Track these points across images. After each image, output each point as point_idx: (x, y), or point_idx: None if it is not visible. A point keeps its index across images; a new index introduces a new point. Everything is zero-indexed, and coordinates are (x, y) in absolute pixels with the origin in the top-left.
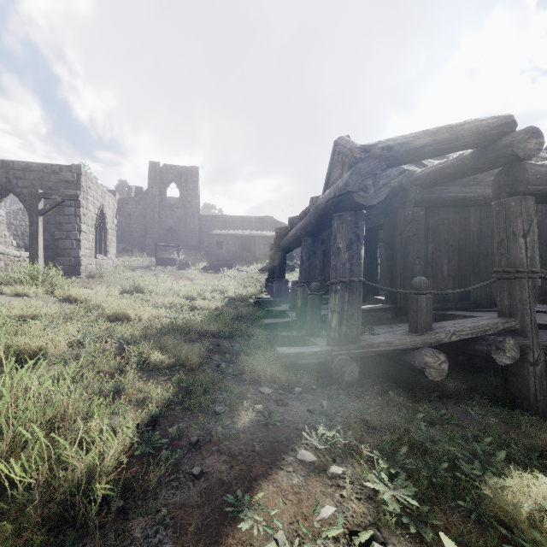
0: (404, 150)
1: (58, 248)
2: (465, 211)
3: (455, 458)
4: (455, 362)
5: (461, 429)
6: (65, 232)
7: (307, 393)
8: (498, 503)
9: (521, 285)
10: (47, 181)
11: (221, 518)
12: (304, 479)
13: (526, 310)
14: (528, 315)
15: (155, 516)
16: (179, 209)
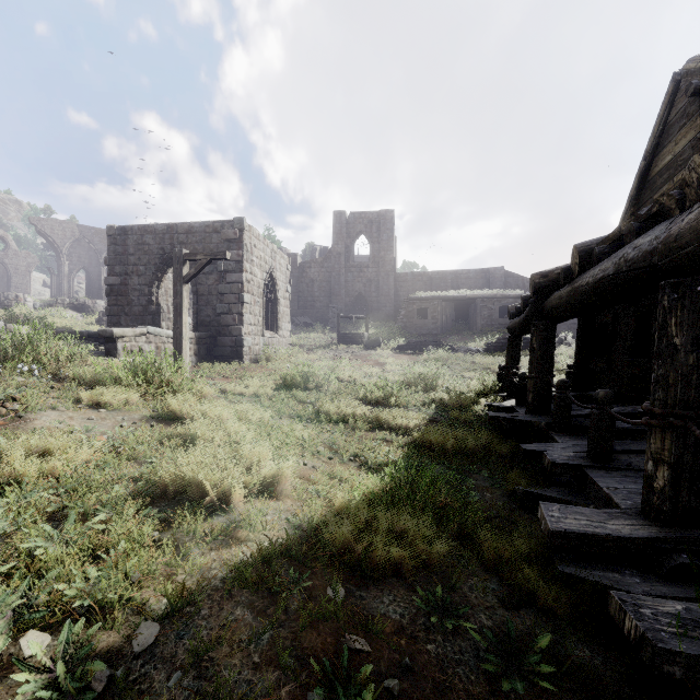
0: None
1: (220, 325)
2: None
3: None
4: None
5: None
6: (227, 304)
7: None
8: None
9: None
10: (209, 243)
11: None
12: None
13: None
14: None
15: None
16: (370, 269)
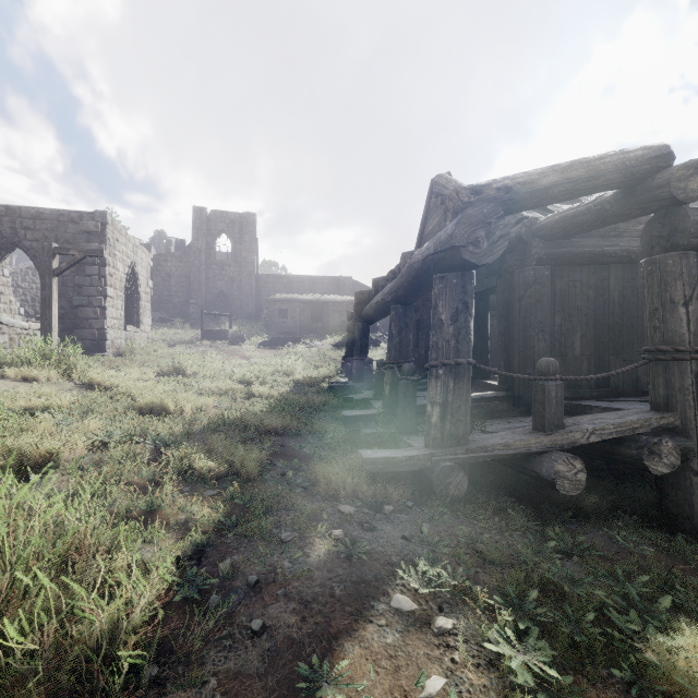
0: (527, 192)
1: (77, 317)
2: (603, 270)
3: (602, 605)
4: (590, 468)
5: (606, 562)
6: (86, 297)
7: (400, 512)
8: (668, 674)
9: (682, 368)
10: (63, 232)
11: (291, 694)
12: (402, 637)
13: (688, 402)
14: (691, 409)
15: (202, 690)
16: (232, 268)
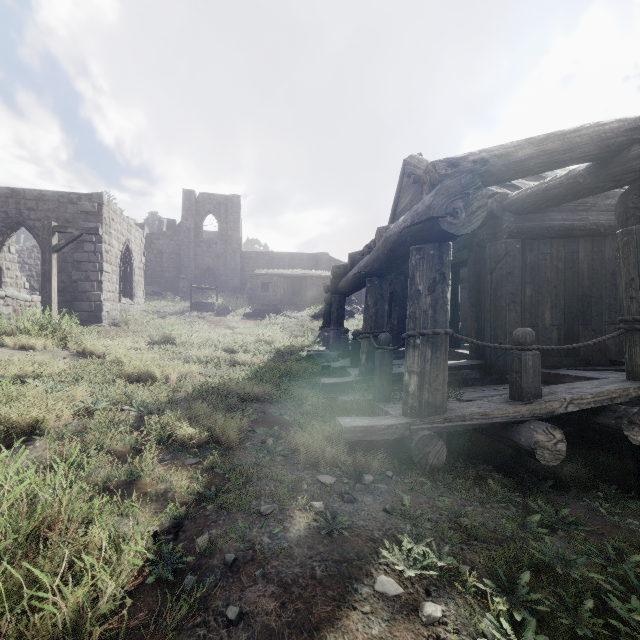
0: (503, 164)
1: (76, 291)
2: (572, 243)
3: (597, 588)
4: None
5: (591, 536)
6: (84, 272)
7: (380, 482)
8: None
9: None
10: (63, 212)
11: None
12: (388, 627)
13: None
14: None
15: None
16: (218, 245)
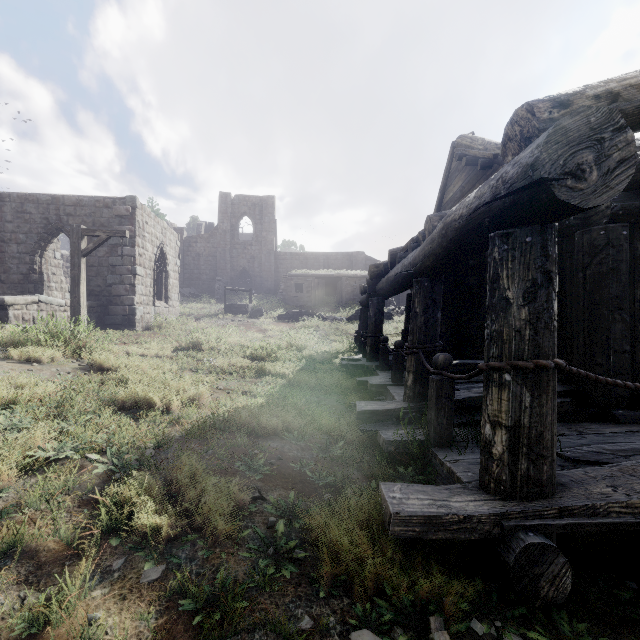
0: None
1: (111, 295)
2: None
3: None
4: None
5: None
6: (118, 275)
7: (460, 638)
8: None
9: None
10: (99, 217)
11: None
12: None
13: None
14: None
15: None
16: (253, 247)
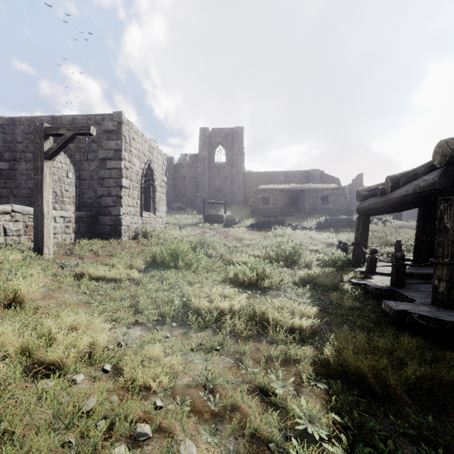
0: None
1: (100, 206)
2: None
3: None
4: None
5: None
6: (107, 187)
7: None
8: None
9: None
10: None
11: None
12: None
13: None
14: None
15: None
16: (226, 169)
